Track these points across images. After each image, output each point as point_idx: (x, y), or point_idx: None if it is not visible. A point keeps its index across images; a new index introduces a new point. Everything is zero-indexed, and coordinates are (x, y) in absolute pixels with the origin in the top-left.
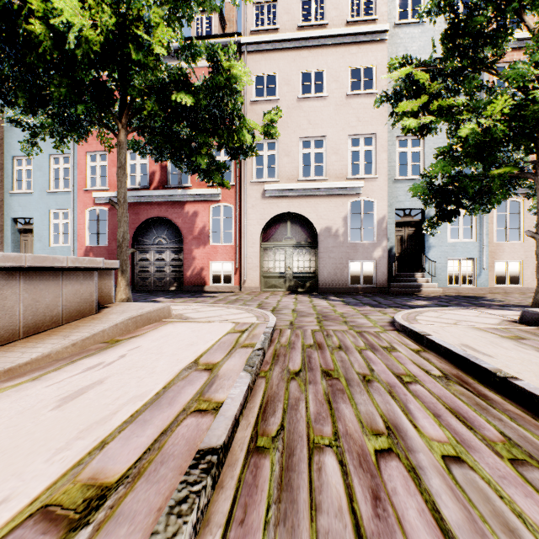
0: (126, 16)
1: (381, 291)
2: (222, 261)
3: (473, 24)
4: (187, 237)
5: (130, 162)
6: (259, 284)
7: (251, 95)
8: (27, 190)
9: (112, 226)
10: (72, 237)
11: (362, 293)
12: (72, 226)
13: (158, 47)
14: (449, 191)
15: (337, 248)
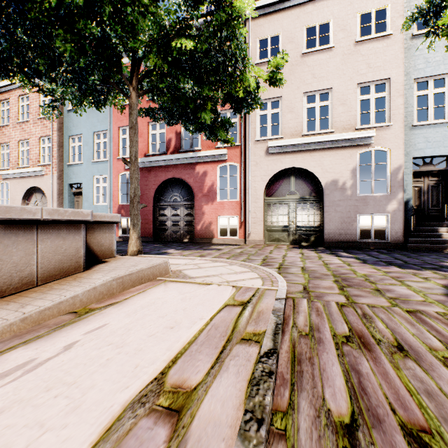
0: None
1: (395, 247)
2: (228, 216)
3: None
4: (197, 194)
5: (151, 133)
6: (263, 237)
7: (255, 58)
8: (78, 162)
9: None
10: (109, 197)
11: (374, 248)
12: (109, 188)
13: None
14: None
15: (344, 201)
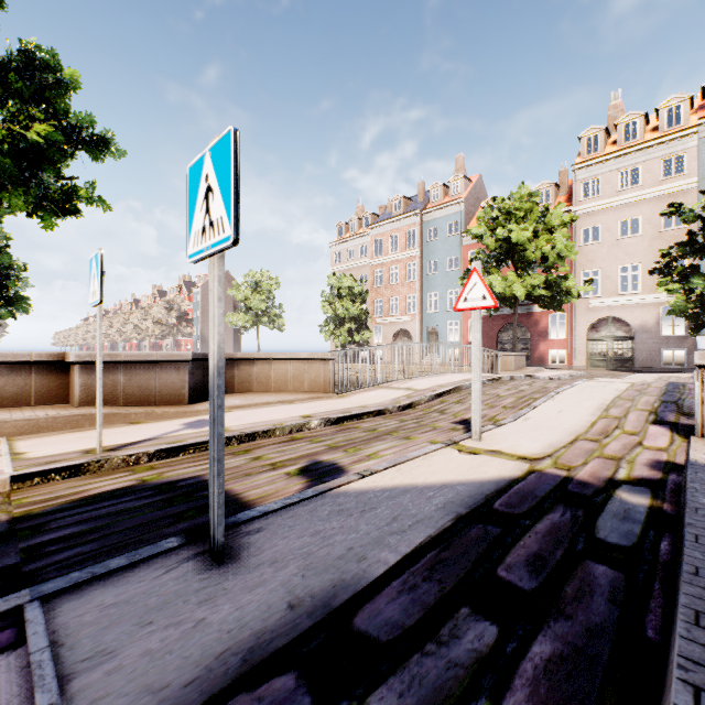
0: (534, 286)
1: (690, 371)
2: (557, 349)
3: (704, 236)
4: (532, 334)
5: None
6: (585, 364)
7: (579, 242)
8: (434, 311)
9: (484, 329)
10: (460, 336)
11: (669, 372)
12: (460, 330)
13: (542, 291)
14: (696, 316)
15: (650, 340)
